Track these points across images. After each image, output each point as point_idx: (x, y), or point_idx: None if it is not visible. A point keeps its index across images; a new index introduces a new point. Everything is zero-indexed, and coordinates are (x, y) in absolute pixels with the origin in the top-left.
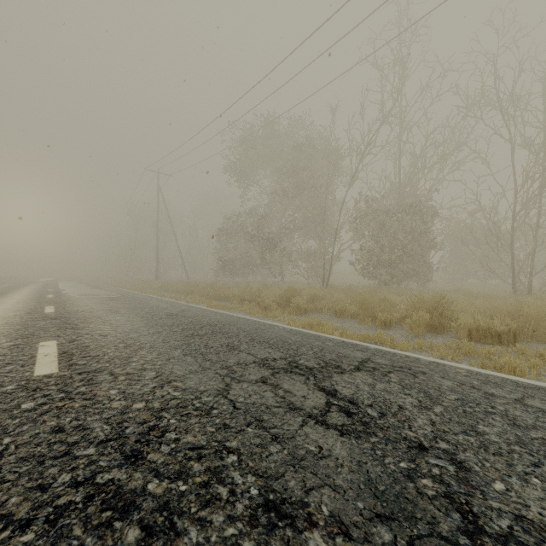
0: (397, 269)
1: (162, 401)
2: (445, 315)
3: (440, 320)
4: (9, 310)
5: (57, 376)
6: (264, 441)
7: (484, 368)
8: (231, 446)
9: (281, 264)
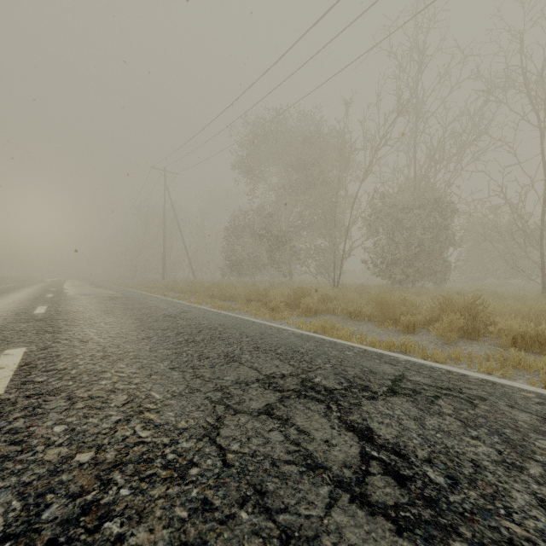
0: (413, 267)
1: (120, 448)
2: (479, 318)
3: (473, 324)
4: None
5: None
6: None
7: None
8: None
9: (289, 263)
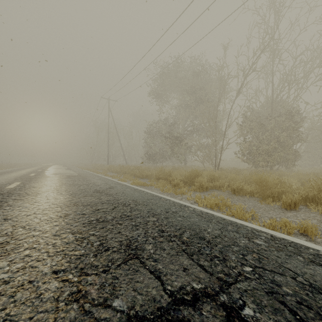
0: (272, 156)
1: None
2: None
3: None
4: None
5: None
6: None
7: None
8: None
9: (184, 154)
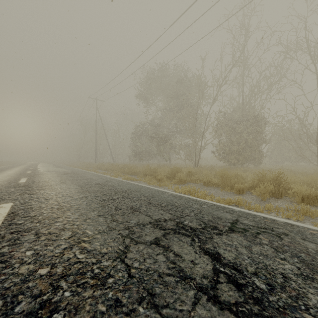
0: (242, 155)
1: (66, 265)
2: (282, 185)
3: (278, 189)
4: None
5: None
6: None
7: None
8: None
9: (168, 153)
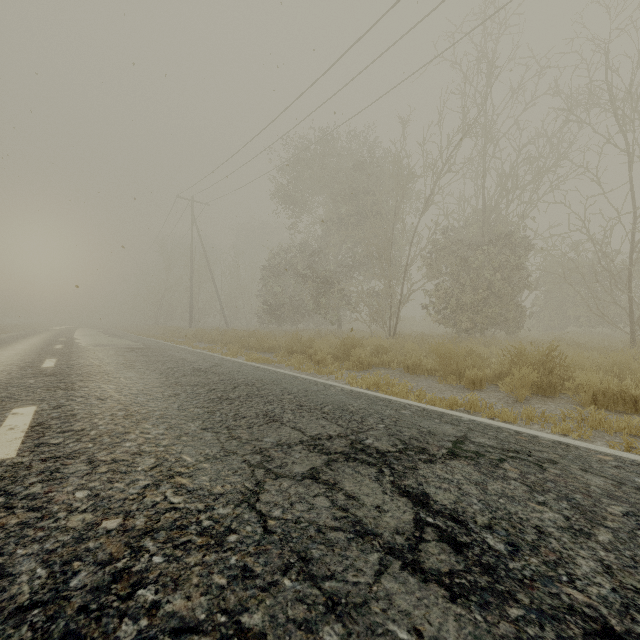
0: (482, 314)
1: (151, 514)
2: (556, 372)
3: (549, 379)
4: (0, 363)
5: (9, 465)
6: (311, 613)
7: (632, 451)
8: (250, 626)
9: (337, 309)
